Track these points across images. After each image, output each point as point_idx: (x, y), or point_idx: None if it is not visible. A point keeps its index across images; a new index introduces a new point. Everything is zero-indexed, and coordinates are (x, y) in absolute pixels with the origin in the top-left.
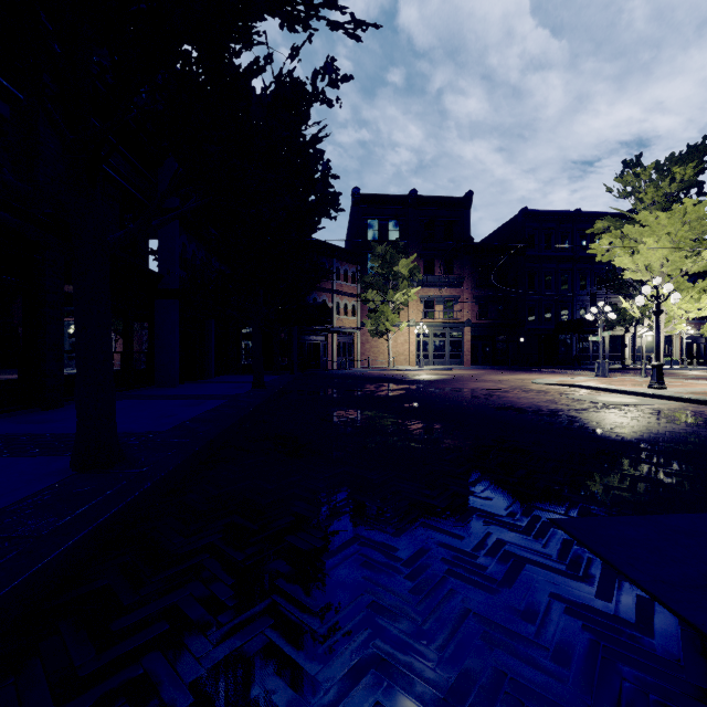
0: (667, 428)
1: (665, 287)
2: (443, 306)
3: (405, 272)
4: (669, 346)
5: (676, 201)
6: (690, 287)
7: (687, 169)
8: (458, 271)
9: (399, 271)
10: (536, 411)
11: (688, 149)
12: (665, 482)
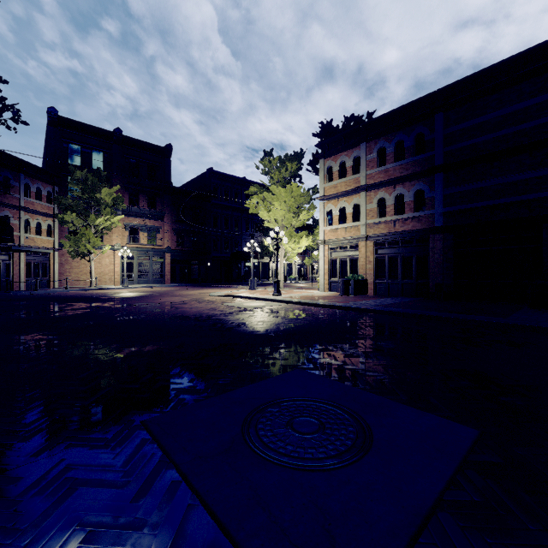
0: (271, 321)
1: (281, 233)
2: (147, 234)
3: (109, 200)
4: (291, 269)
5: (290, 183)
6: (296, 235)
7: (293, 165)
8: (161, 206)
9: (102, 198)
10: (197, 318)
11: (294, 154)
12: (249, 362)
